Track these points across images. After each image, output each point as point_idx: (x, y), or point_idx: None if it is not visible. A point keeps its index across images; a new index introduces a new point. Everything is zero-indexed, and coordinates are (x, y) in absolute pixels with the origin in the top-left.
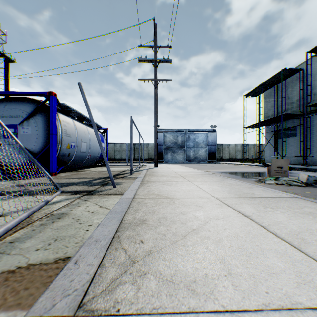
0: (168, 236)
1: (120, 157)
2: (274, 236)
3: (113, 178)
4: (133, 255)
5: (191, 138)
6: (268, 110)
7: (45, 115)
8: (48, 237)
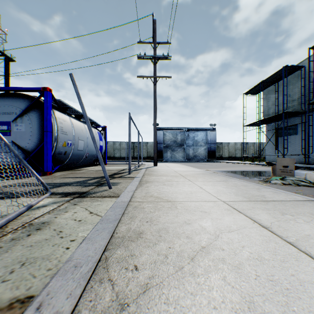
0: (170, 258)
1: (119, 155)
2: (310, 258)
3: (110, 177)
4: (123, 293)
5: (191, 137)
6: (269, 108)
7: (39, 111)
8: (14, 258)
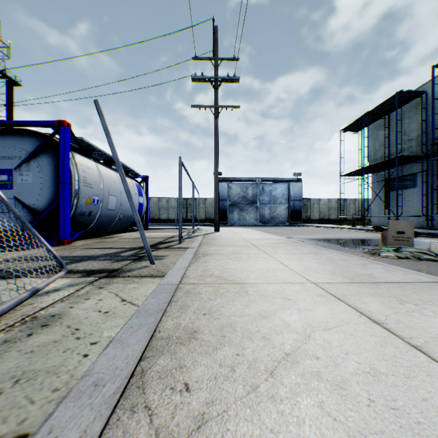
0: (239, 371)
1: (167, 217)
2: None
3: (153, 248)
4: (166, 429)
5: (267, 191)
6: (376, 151)
7: (53, 155)
8: (5, 372)
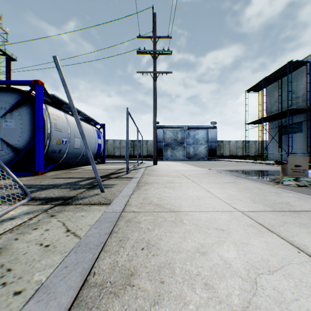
0: None
1: (119, 154)
2: None
3: (106, 177)
4: None
5: (191, 135)
6: (271, 106)
7: (31, 106)
8: None
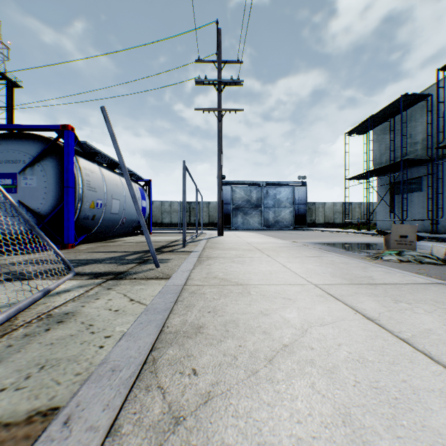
0: (241, 359)
1: (170, 221)
2: (429, 360)
3: (157, 251)
4: (178, 403)
5: (271, 195)
6: (381, 154)
7: (57, 159)
8: (30, 360)
